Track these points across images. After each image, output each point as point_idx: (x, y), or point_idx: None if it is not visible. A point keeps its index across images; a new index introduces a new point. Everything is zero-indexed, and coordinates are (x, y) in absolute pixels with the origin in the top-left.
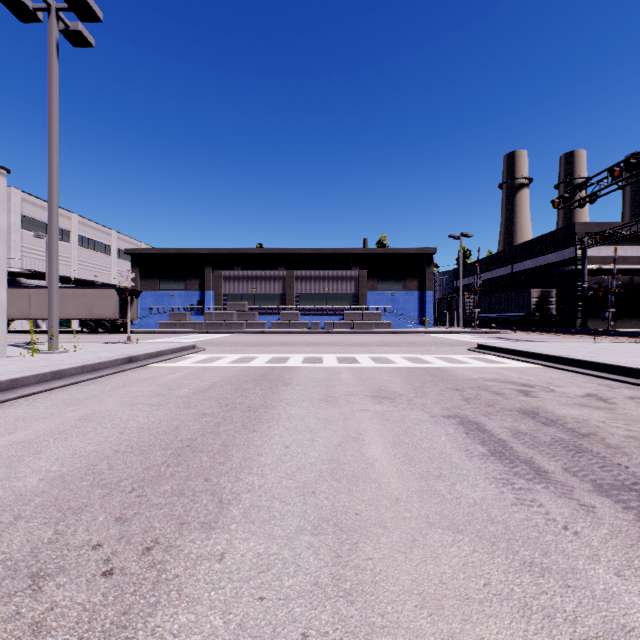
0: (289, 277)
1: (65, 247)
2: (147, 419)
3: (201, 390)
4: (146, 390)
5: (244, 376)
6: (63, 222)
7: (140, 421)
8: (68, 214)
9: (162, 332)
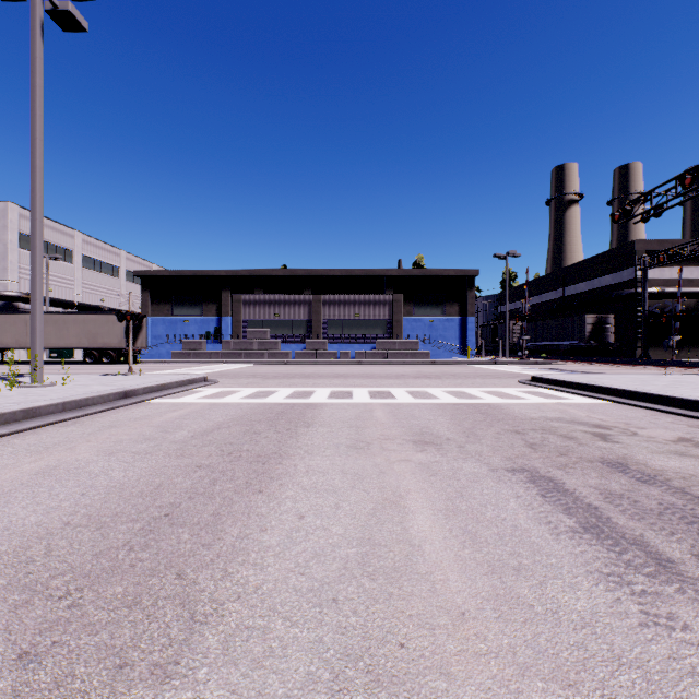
0: (316, 301)
1: (68, 268)
2: (124, 473)
3: (202, 433)
4: (135, 433)
5: (258, 414)
6: (66, 241)
7: (114, 476)
8: (71, 232)
9: (174, 362)
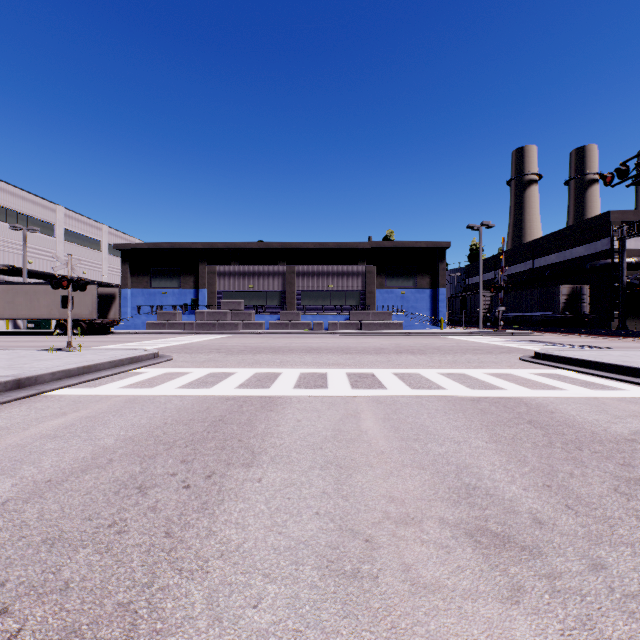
0: (289, 273)
1: (49, 241)
2: None
3: (37, 488)
4: None
5: (180, 425)
6: (47, 214)
7: None
8: (52, 206)
9: (147, 333)
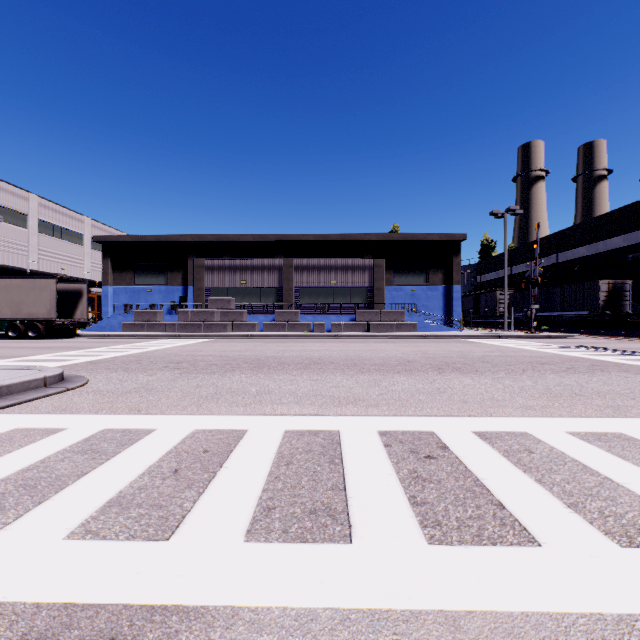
0: (287, 267)
1: (20, 233)
2: None
3: None
4: None
5: None
6: (18, 203)
7: None
8: (25, 194)
9: (118, 336)
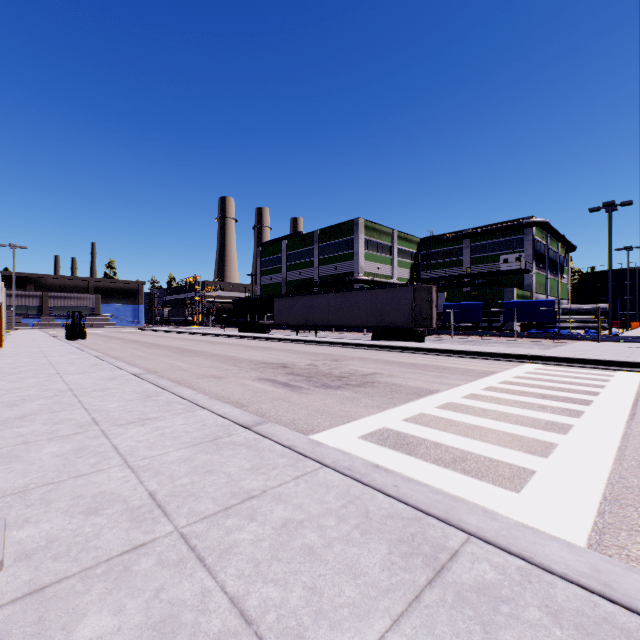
0: (45, 296)
1: None
2: None
3: None
4: None
5: None
6: None
7: None
8: None
9: None
